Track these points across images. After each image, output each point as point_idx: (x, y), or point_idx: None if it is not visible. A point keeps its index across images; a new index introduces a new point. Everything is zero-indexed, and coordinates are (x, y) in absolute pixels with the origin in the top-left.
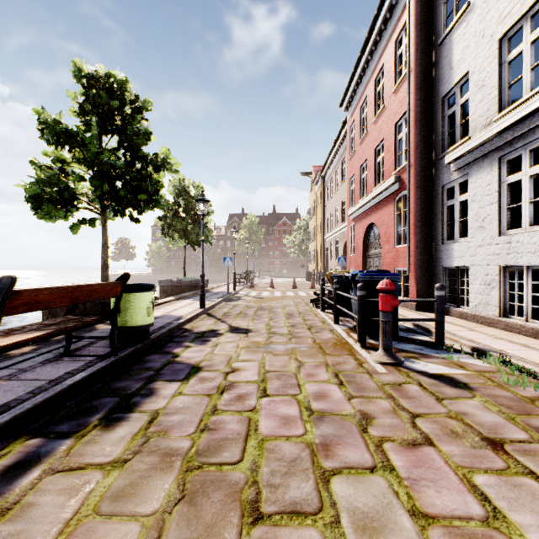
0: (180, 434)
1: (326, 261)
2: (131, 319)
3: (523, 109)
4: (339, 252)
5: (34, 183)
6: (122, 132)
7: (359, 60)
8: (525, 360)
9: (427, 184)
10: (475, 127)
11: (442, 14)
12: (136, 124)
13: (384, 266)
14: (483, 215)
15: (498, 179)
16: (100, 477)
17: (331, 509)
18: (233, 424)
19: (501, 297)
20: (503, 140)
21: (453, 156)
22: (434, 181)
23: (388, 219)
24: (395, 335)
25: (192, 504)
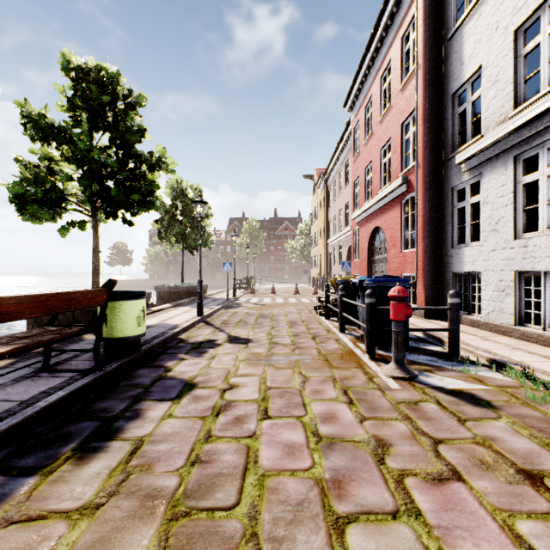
0: (166, 469)
1: (329, 266)
2: (120, 330)
3: (541, 103)
4: (343, 257)
5: (18, 182)
6: (114, 129)
7: (364, 57)
8: (549, 374)
9: (436, 186)
10: (488, 125)
11: (452, 7)
12: (128, 120)
13: (390, 271)
14: (497, 217)
15: (514, 180)
16: (64, 531)
17: None
18: (229, 454)
19: (516, 304)
20: (518, 137)
21: (464, 155)
22: (444, 182)
23: (395, 222)
24: (405, 345)
25: None
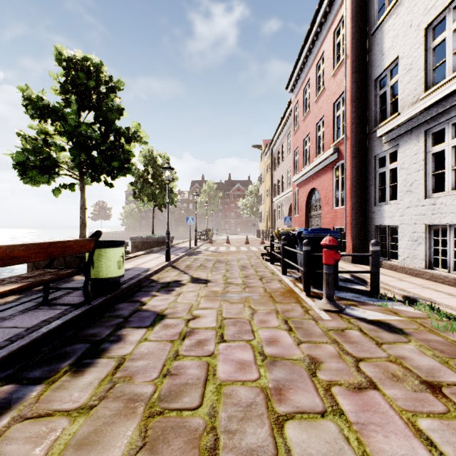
0: (144, 380)
1: (274, 221)
2: (104, 272)
3: (447, 88)
4: (285, 213)
5: (20, 152)
6: (98, 108)
7: (302, 48)
8: (452, 308)
9: (361, 155)
10: (403, 105)
11: (374, 8)
12: (109, 101)
13: (324, 225)
14: (411, 180)
15: (424, 150)
16: (66, 424)
17: (286, 455)
18: (193, 369)
19: (427, 252)
20: (428, 115)
21: (384, 130)
22: (368, 152)
23: (328, 184)
24: (335, 285)
25: (153, 452)
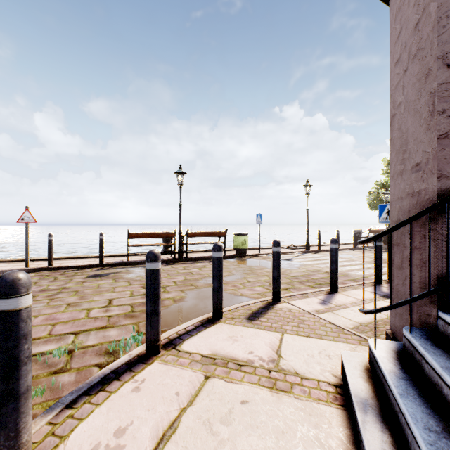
0: None
1: None
2: None
3: None
4: None
5: (372, 201)
6: None
7: None
8: None
9: None
10: None
11: None
12: None
13: None
14: None
15: None
16: None
17: None
18: None
19: None
20: None
21: None
22: None
23: None
24: None
25: None
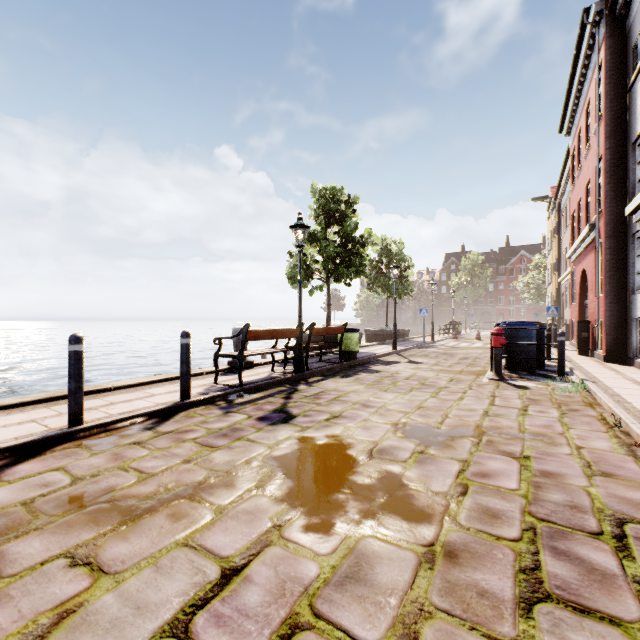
0: (367, 381)
1: (562, 310)
2: (348, 347)
3: None
4: None
5: (293, 268)
6: (340, 226)
7: (568, 90)
8: (601, 385)
9: (619, 233)
10: None
11: (632, 60)
12: (348, 220)
13: (589, 317)
14: None
15: None
16: (343, 383)
17: (407, 393)
18: (387, 382)
19: None
20: None
21: (628, 210)
22: (627, 229)
23: (591, 266)
24: (531, 371)
25: (368, 388)
